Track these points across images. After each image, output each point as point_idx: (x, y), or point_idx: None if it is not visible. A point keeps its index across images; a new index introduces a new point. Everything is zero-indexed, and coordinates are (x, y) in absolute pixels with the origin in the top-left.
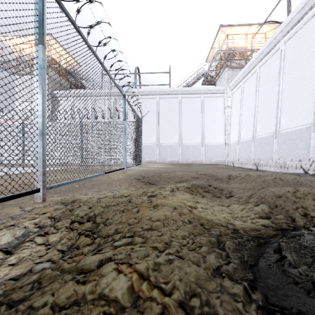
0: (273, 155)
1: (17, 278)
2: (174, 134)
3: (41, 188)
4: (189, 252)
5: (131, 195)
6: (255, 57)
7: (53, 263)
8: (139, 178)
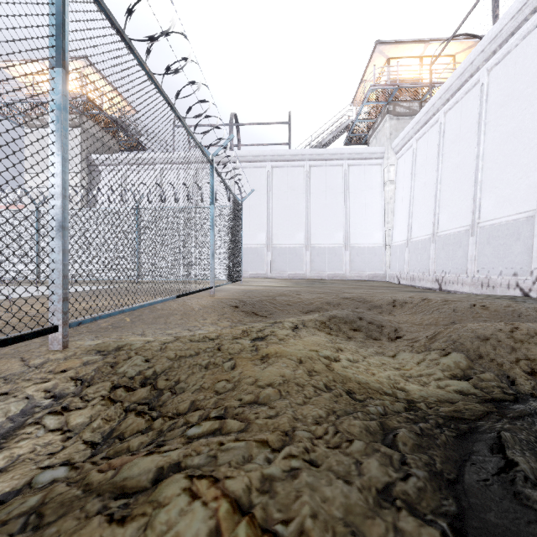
0: (469, 265)
1: (4, 500)
2: (298, 229)
3: (59, 325)
4: (329, 452)
5: (221, 336)
6: (436, 96)
7: (74, 469)
8: (236, 305)
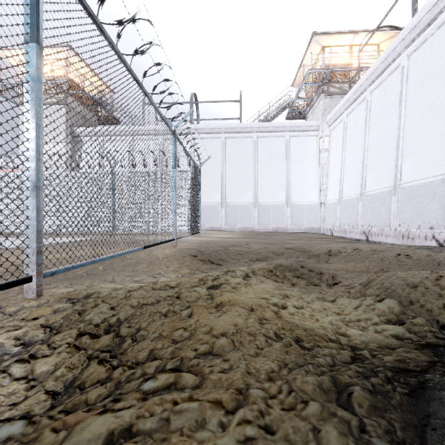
0: (392, 220)
1: None
2: (247, 189)
3: (33, 276)
4: (285, 415)
5: (180, 284)
6: (364, 78)
7: (30, 424)
8: (195, 254)
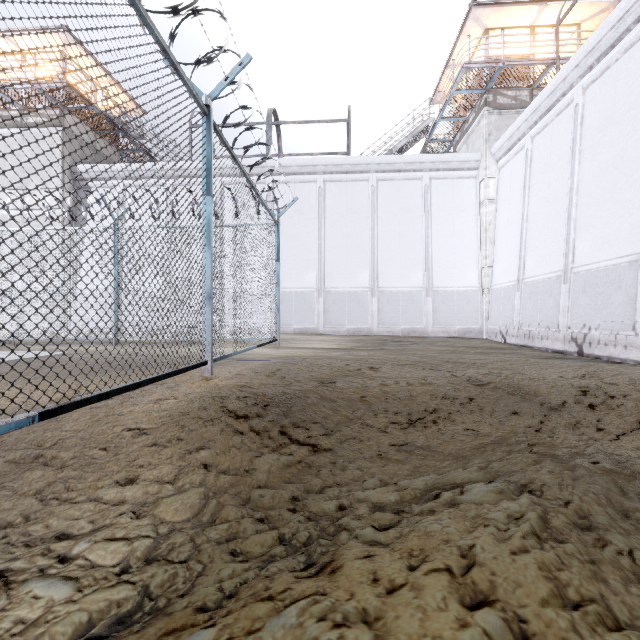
0: (639, 317)
1: None
2: (361, 266)
3: None
4: None
5: None
6: (571, 64)
7: None
8: (244, 412)
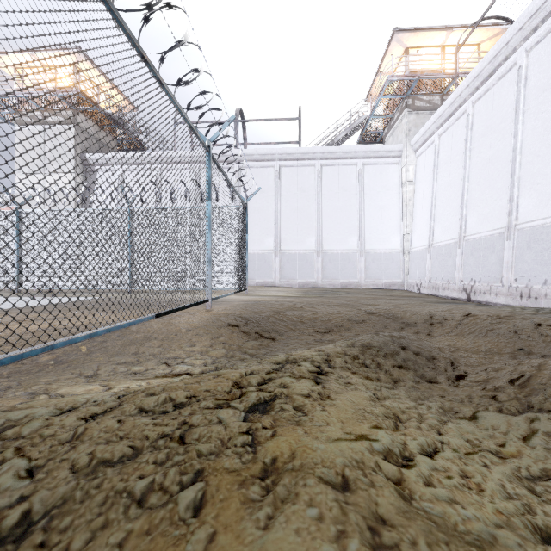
0: (504, 273)
1: None
2: (309, 233)
3: None
4: None
5: (197, 397)
6: (463, 84)
7: None
8: (236, 324)
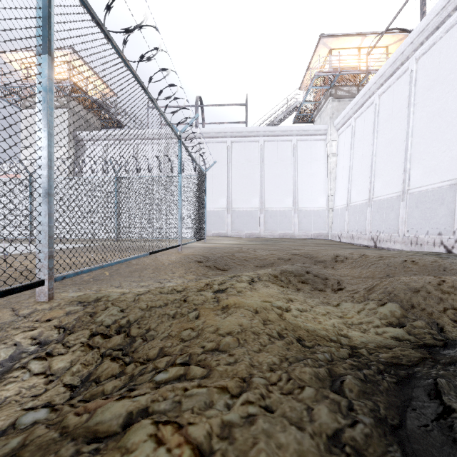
0: (400, 226)
1: None
2: (254, 195)
3: (45, 280)
4: (283, 398)
5: (187, 288)
6: (372, 81)
7: (53, 411)
8: (201, 260)
